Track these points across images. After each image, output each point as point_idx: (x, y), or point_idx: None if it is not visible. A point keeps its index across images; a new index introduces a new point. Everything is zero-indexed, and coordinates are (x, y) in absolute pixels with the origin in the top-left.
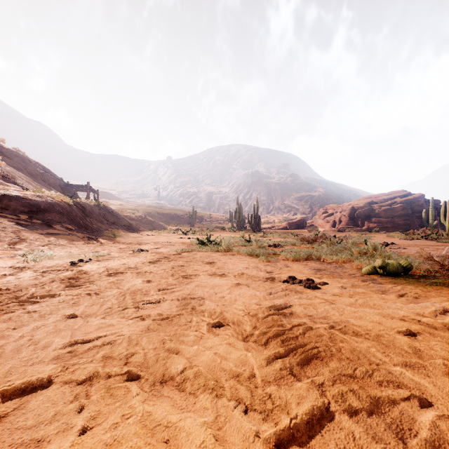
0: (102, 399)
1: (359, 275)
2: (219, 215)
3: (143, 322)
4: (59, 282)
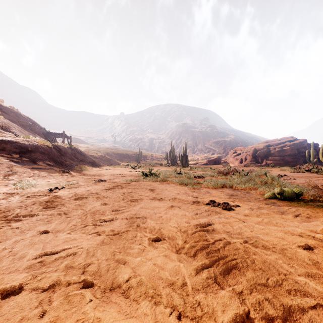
0: (61, 305)
1: (262, 199)
2: (158, 155)
3: (99, 237)
4: (39, 204)
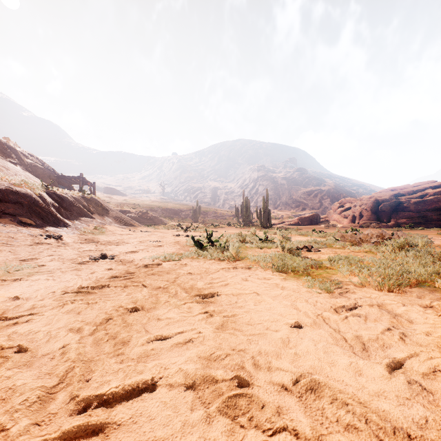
0: None
1: None
2: (224, 211)
3: None
4: None
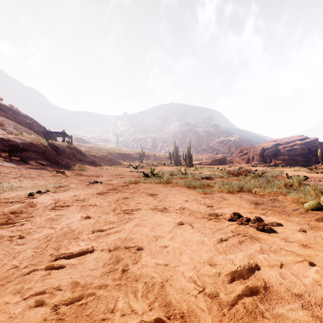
0: None
1: (303, 211)
2: (161, 154)
3: (36, 312)
4: None
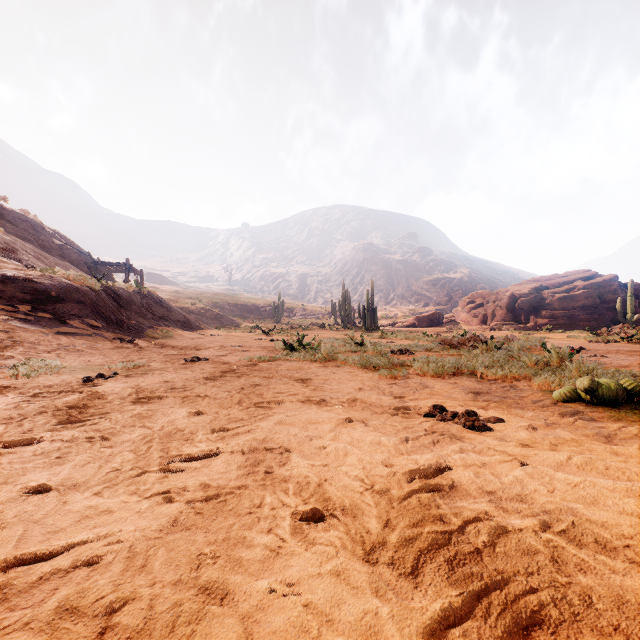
0: None
1: (549, 403)
2: (316, 307)
3: (168, 507)
4: (51, 414)
